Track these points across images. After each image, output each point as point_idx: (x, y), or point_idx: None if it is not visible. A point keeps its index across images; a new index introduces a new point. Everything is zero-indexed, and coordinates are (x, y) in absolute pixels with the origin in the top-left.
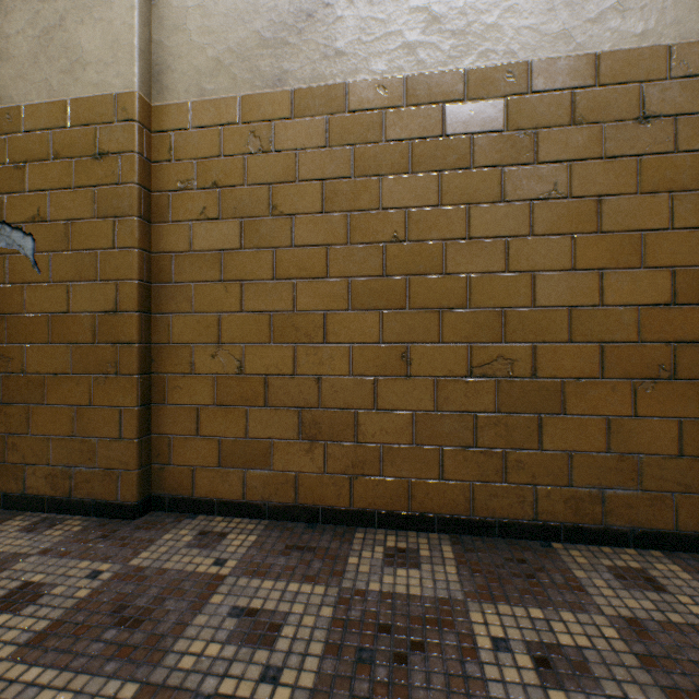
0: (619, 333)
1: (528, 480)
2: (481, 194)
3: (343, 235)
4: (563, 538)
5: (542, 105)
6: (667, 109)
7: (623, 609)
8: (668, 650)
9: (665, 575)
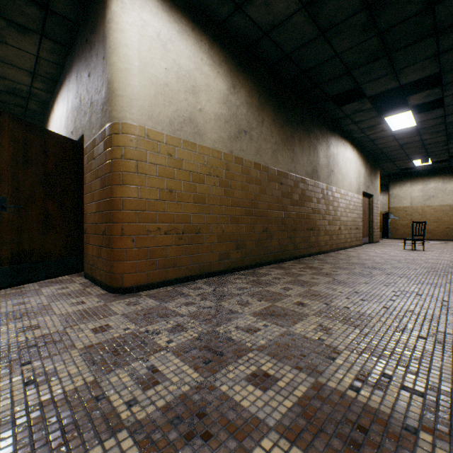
0: None
1: (451, 236)
2: (446, 214)
3: (431, 217)
4: None
5: (452, 207)
6: None
7: None
8: None
9: None
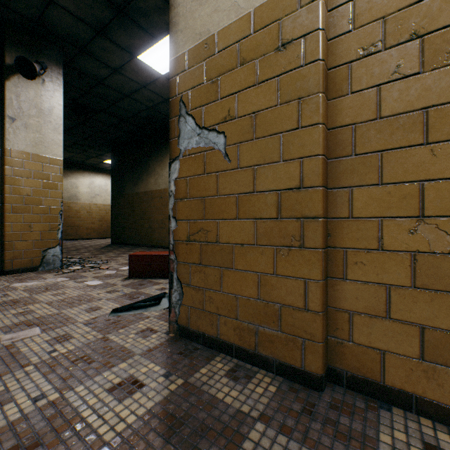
0: None
1: None
2: None
3: None
4: None
5: None
6: None
7: None
8: None
9: None
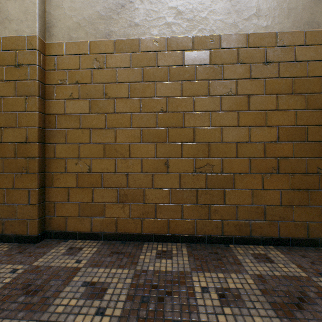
0: (257, 154)
1: (219, 217)
2: (199, 92)
3: (138, 108)
4: (234, 242)
5: (225, 54)
6: (276, 59)
7: (256, 271)
8: (273, 287)
9: (274, 255)
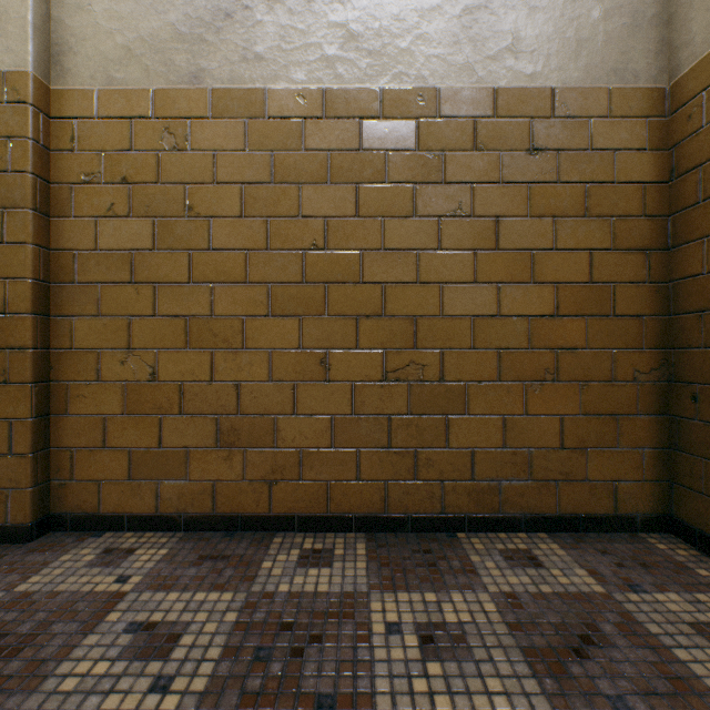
0: (514, 341)
1: (437, 476)
2: (395, 209)
3: (263, 240)
4: (467, 528)
5: (449, 130)
6: (552, 144)
7: (505, 586)
8: (534, 616)
9: (546, 553)
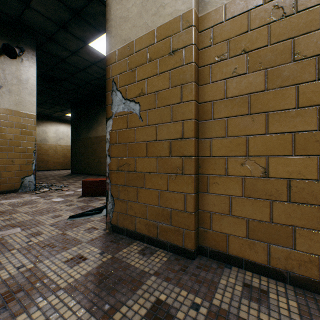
0: None
1: None
2: None
3: None
4: None
5: None
6: None
7: None
8: None
9: None
